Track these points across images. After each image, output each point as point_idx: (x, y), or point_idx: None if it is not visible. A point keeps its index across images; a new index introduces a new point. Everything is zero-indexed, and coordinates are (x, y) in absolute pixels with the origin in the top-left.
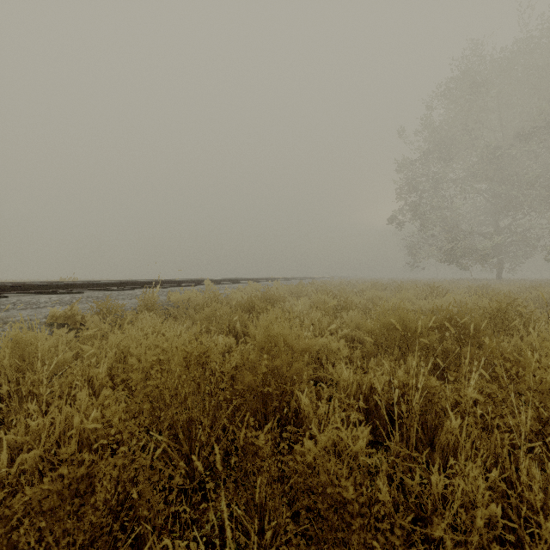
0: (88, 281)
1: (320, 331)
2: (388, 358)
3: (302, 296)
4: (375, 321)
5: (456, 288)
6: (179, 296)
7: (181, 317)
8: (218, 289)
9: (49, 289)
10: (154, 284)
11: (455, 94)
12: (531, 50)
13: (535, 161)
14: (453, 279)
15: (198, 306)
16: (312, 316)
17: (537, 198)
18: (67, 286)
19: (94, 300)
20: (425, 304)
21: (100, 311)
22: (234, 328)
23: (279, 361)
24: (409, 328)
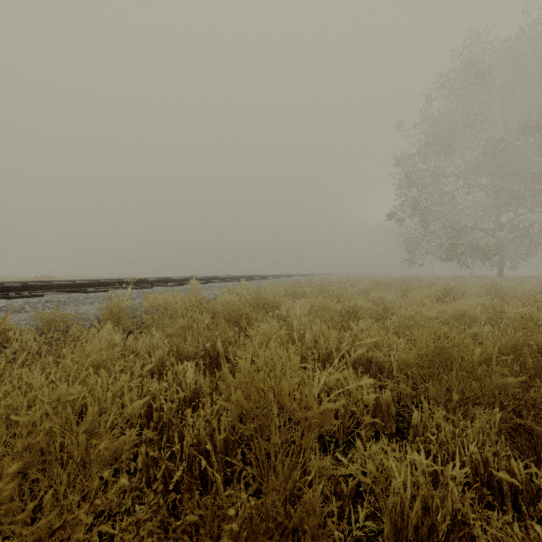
0: (59, 280)
1: (326, 351)
2: (440, 413)
3: (299, 296)
4: (415, 350)
5: (464, 287)
6: (153, 301)
7: (153, 328)
8: (207, 288)
9: (1, 291)
10: (134, 284)
11: (456, 84)
12: (536, 38)
13: (540, 154)
14: (452, 276)
15: (177, 312)
16: (315, 330)
17: (541, 192)
18: (25, 288)
19: (54, 305)
20: (447, 310)
21: (45, 323)
22: (214, 347)
23: (270, 485)
24: (469, 363)
